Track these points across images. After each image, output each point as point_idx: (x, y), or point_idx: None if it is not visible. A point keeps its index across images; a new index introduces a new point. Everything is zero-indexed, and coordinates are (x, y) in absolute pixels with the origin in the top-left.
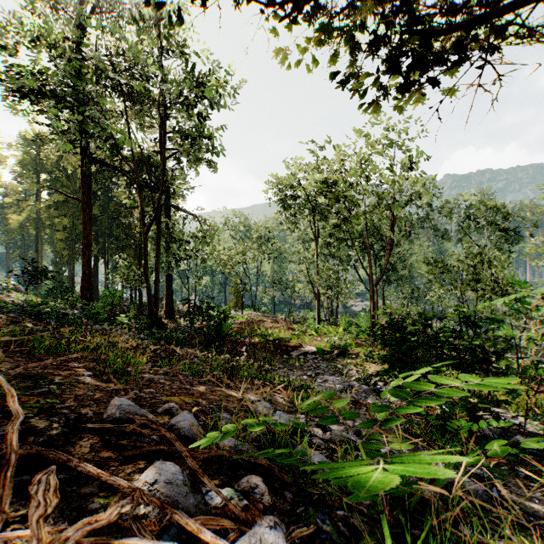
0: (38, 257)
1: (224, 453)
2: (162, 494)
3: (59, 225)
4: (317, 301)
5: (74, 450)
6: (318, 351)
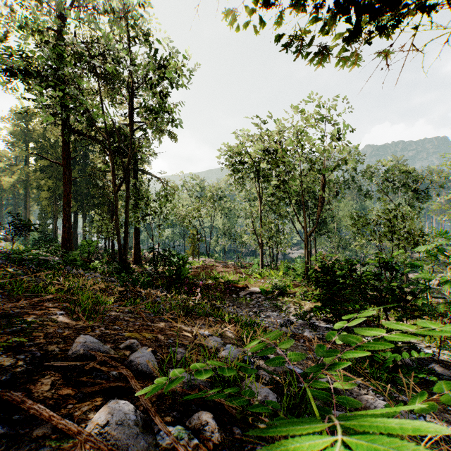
0: (27, 213)
1: (177, 389)
2: (113, 436)
3: (45, 186)
4: (261, 249)
5: (35, 388)
6: (261, 291)
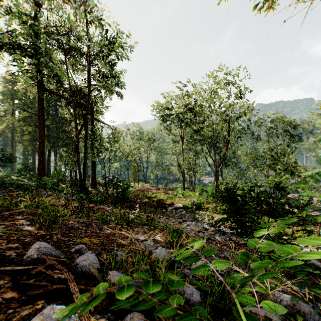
0: (13, 151)
1: (113, 290)
2: None
3: (26, 131)
4: (183, 177)
5: None
6: (183, 207)
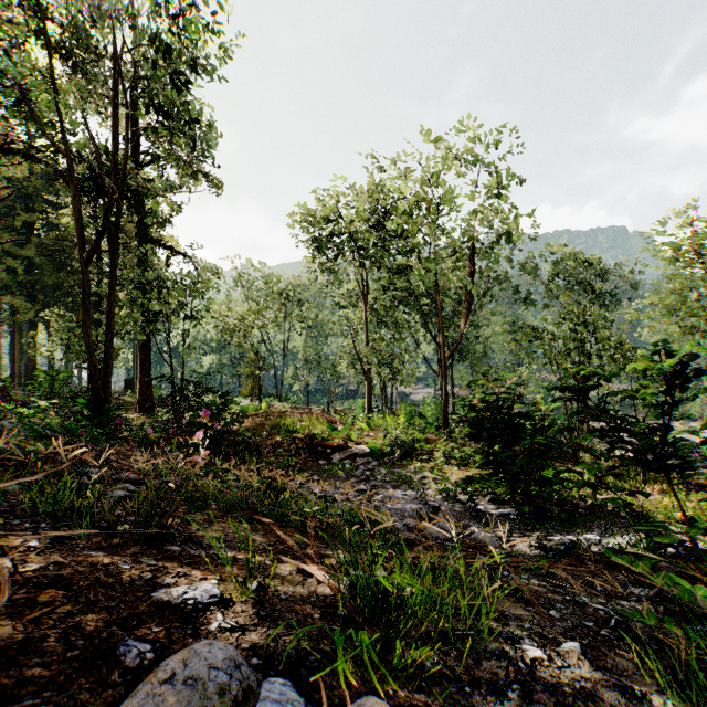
0: None
1: None
2: None
3: None
4: (368, 382)
5: None
6: (372, 452)
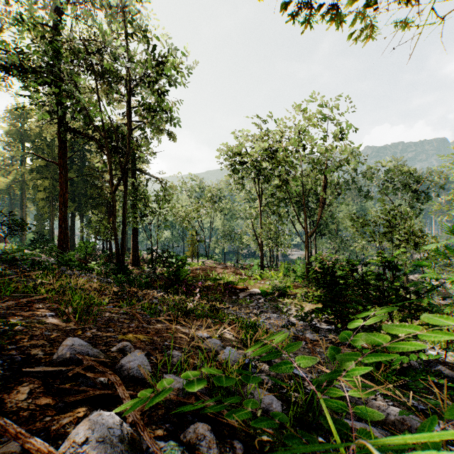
0: (23, 214)
1: (171, 397)
2: None
3: (41, 186)
4: (261, 250)
5: (9, 397)
6: (262, 292)
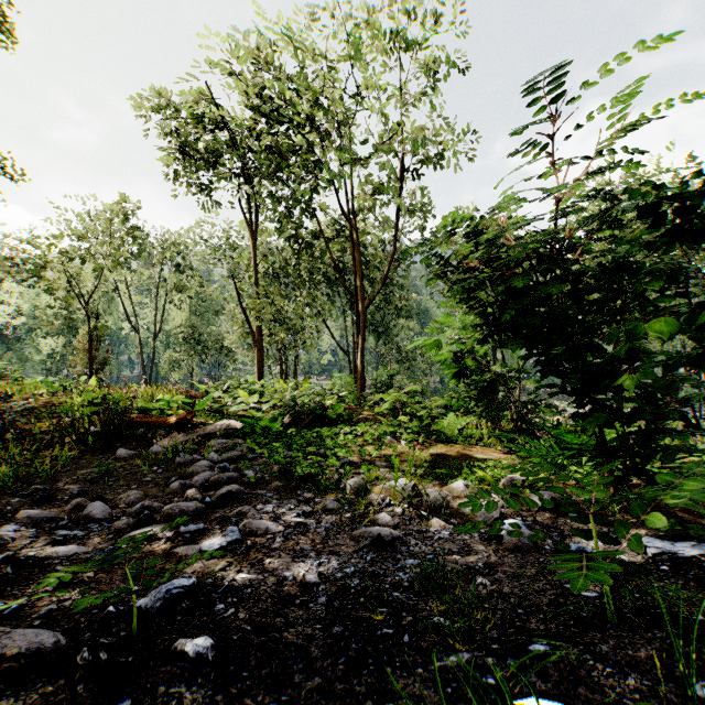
0: None
1: None
2: None
3: None
4: (258, 349)
5: None
6: (244, 427)
